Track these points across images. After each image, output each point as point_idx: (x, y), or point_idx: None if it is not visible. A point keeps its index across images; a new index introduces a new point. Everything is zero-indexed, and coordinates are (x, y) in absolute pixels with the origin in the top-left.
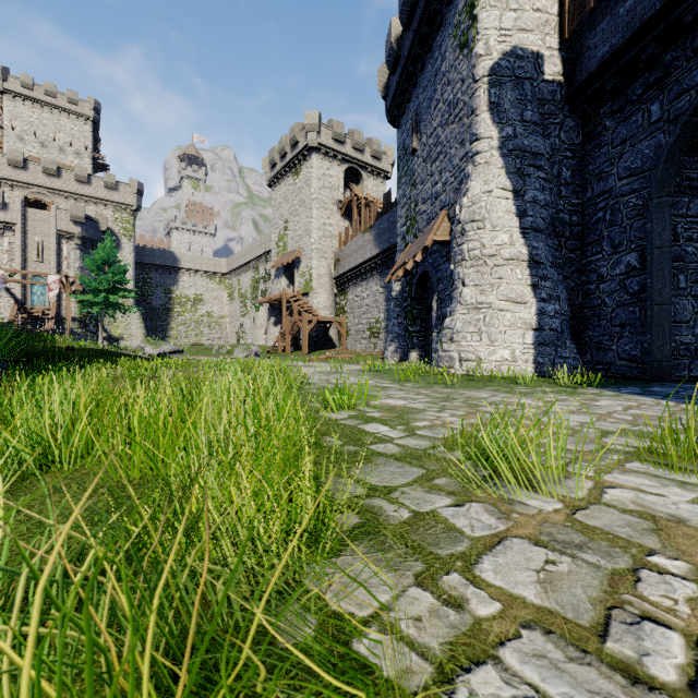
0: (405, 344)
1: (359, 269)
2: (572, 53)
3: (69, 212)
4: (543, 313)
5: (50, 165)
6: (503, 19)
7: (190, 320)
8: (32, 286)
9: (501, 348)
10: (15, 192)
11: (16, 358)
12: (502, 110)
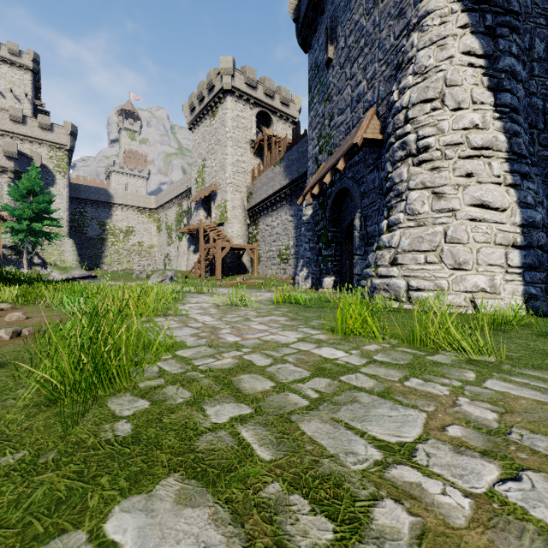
0: (317, 269)
1: (269, 200)
2: None
3: (2, 147)
4: (529, 224)
5: None
6: None
7: (122, 248)
8: None
9: (472, 273)
10: None
11: None
12: None
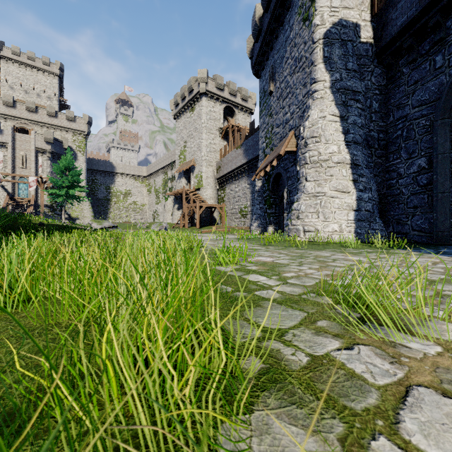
0: (264, 221)
1: (233, 173)
2: (379, 24)
3: (43, 135)
4: (361, 199)
5: (31, 105)
6: (333, 0)
7: (122, 206)
8: (18, 184)
9: (332, 223)
10: (8, 122)
11: (4, 230)
12: (332, 62)
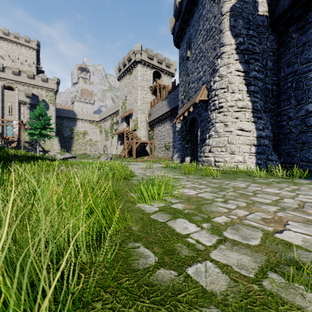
0: (183, 153)
1: (160, 118)
2: (273, 0)
3: (24, 91)
4: (260, 137)
5: (15, 70)
6: None
7: (82, 142)
8: (6, 126)
9: (237, 155)
10: None
11: None
12: (237, 30)
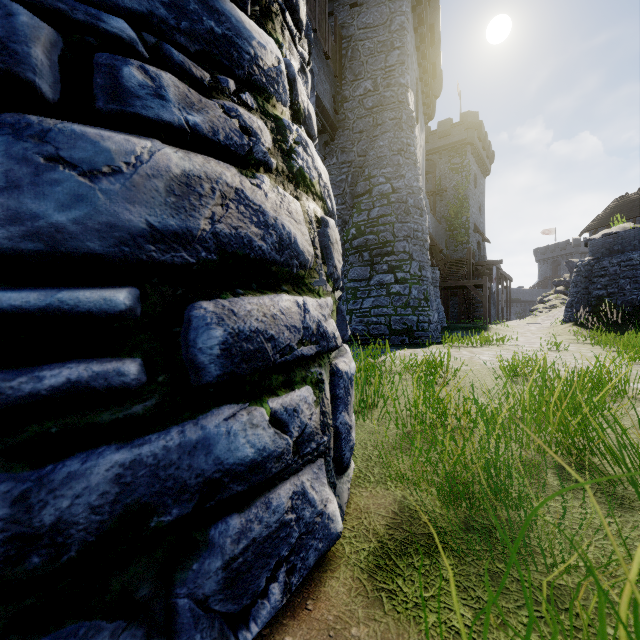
0: None
1: None
2: None
3: None
4: None
5: None
6: None
7: None
8: None
9: None
10: None
11: None
12: None
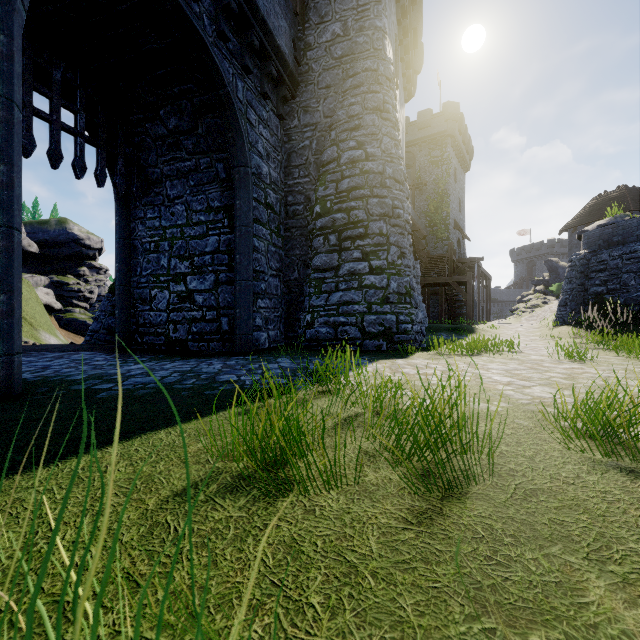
0: None
1: None
2: None
3: None
4: None
5: None
6: None
7: None
8: None
9: None
10: None
11: None
12: None
